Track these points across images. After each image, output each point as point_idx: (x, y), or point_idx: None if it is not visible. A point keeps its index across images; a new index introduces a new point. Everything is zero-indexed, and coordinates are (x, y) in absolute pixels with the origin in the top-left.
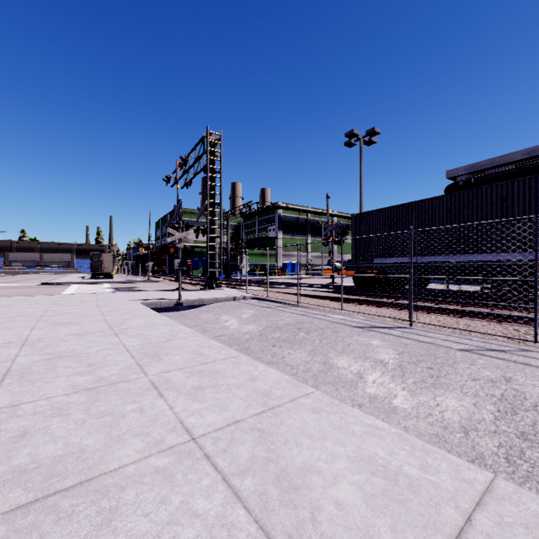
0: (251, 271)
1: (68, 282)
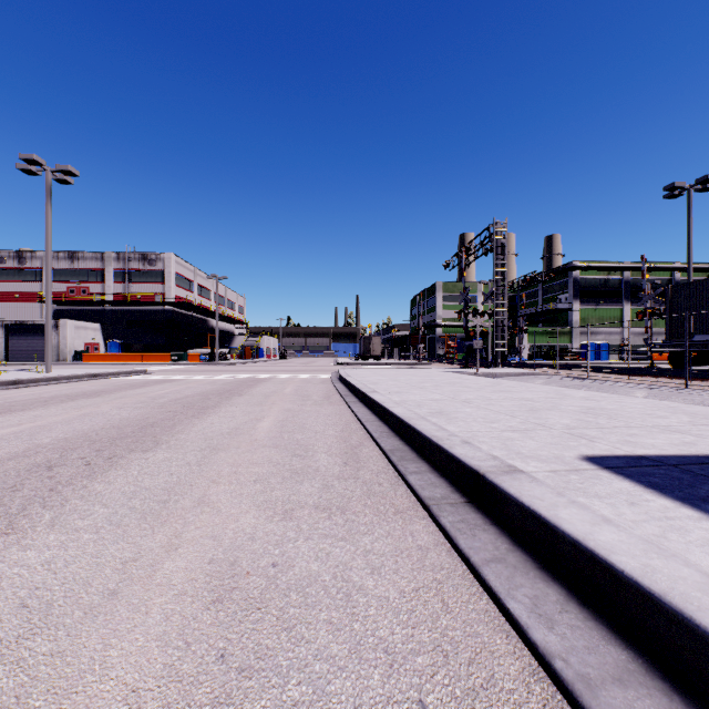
0: (532, 355)
1: (356, 363)
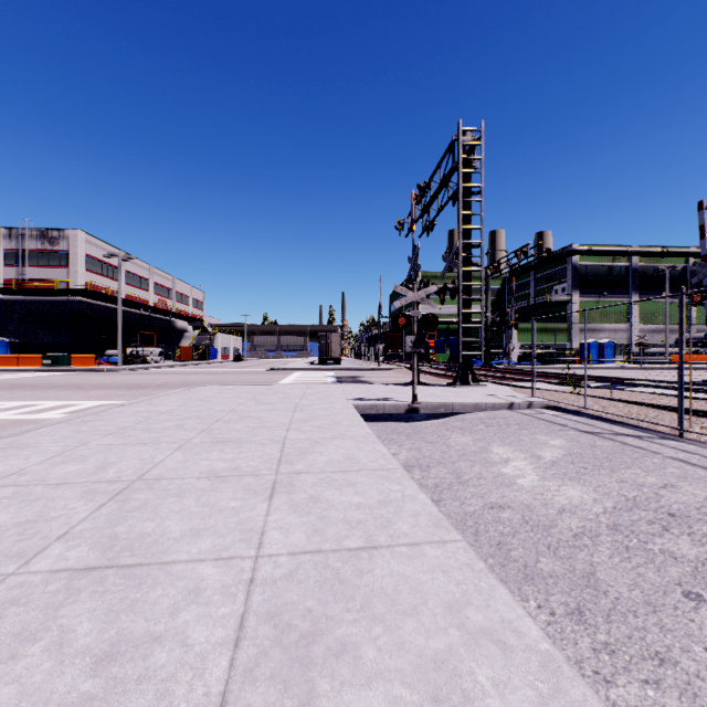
0: (524, 356)
1: (293, 368)
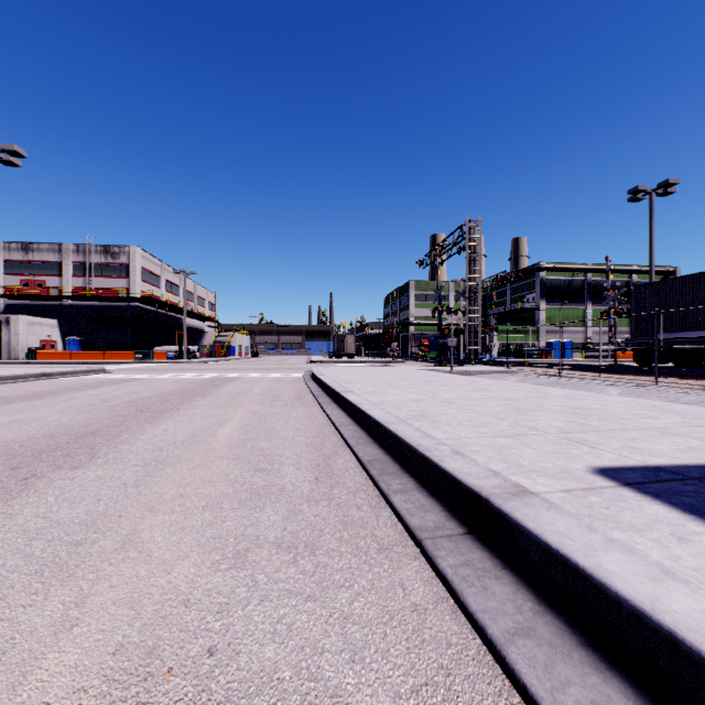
0: (502, 352)
1: (329, 361)
